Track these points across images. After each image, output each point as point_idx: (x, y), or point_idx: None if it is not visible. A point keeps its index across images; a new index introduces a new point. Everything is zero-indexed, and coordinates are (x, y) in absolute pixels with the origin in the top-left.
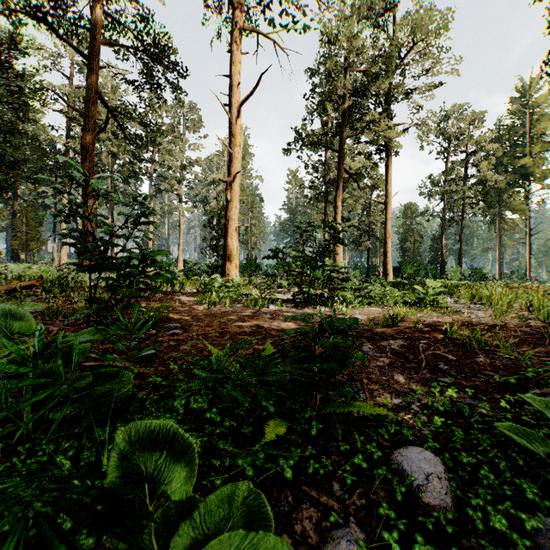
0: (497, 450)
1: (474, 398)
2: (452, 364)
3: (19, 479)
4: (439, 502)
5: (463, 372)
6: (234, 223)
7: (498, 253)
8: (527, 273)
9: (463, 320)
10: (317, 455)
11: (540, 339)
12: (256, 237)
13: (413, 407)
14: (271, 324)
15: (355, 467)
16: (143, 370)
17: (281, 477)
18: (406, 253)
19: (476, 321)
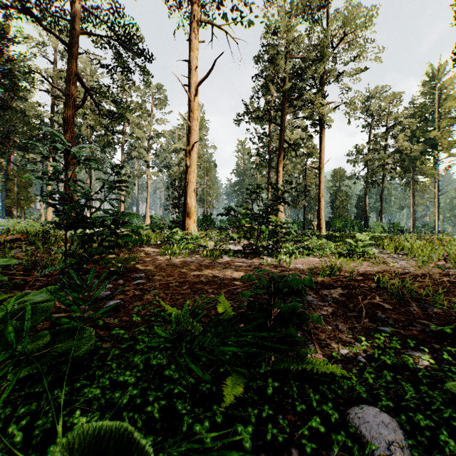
0: (450, 410)
1: (415, 348)
2: (389, 313)
3: None
4: None
5: (400, 321)
6: (192, 184)
7: (411, 210)
8: (436, 227)
9: (391, 269)
10: (273, 414)
11: None
12: (211, 197)
13: (360, 359)
14: (225, 273)
15: (312, 429)
16: (108, 321)
17: (239, 441)
18: (335, 210)
19: (402, 270)
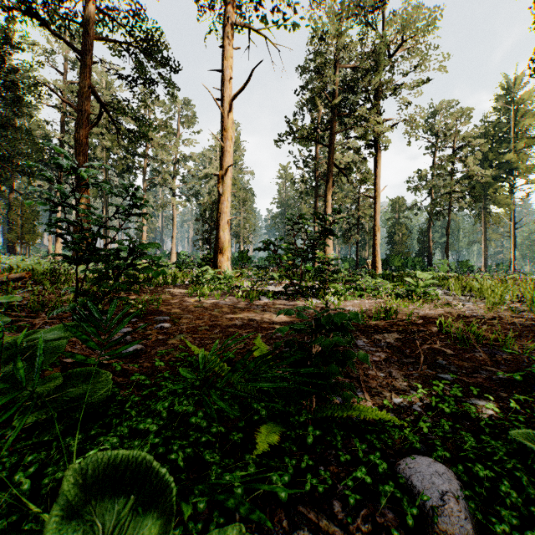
0: (515, 461)
1: (479, 397)
2: (451, 359)
3: None
4: (459, 528)
5: (463, 368)
6: (226, 215)
7: (483, 246)
8: (511, 266)
9: (456, 312)
10: (314, 465)
11: None
12: (248, 230)
13: (415, 408)
14: (263, 316)
15: (357, 481)
16: (127, 367)
17: (274, 493)
18: (394, 246)
19: (469, 314)
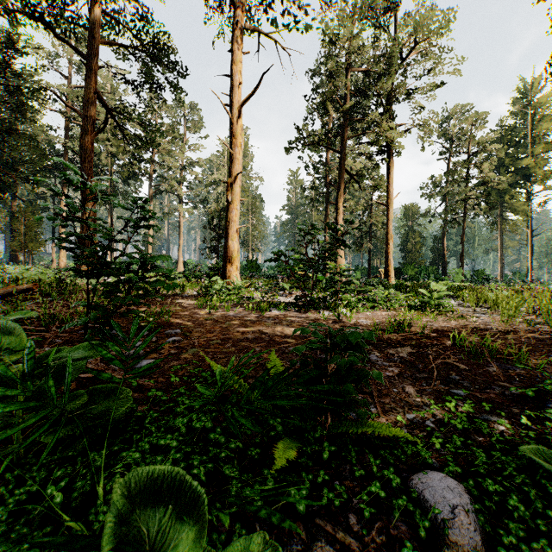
0: (524, 476)
1: (491, 412)
2: (464, 374)
3: (6, 514)
4: (468, 540)
5: (476, 383)
6: (235, 224)
7: (499, 255)
8: (528, 275)
9: (470, 325)
10: (330, 480)
11: (550, 345)
12: (257, 238)
13: (428, 424)
14: (275, 329)
15: (371, 495)
16: (142, 382)
17: (292, 507)
18: (407, 255)
19: (483, 326)
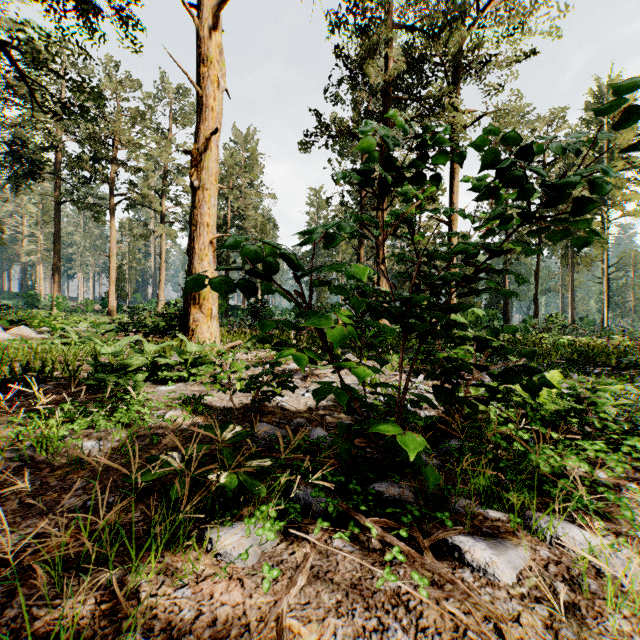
0: None
1: None
2: None
3: None
4: None
5: None
6: (206, 230)
7: (570, 296)
8: (604, 320)
9: None
10: None
11: None
12: None
13: None
14: None
15: None
16: None
17: None
18: None
19: None
